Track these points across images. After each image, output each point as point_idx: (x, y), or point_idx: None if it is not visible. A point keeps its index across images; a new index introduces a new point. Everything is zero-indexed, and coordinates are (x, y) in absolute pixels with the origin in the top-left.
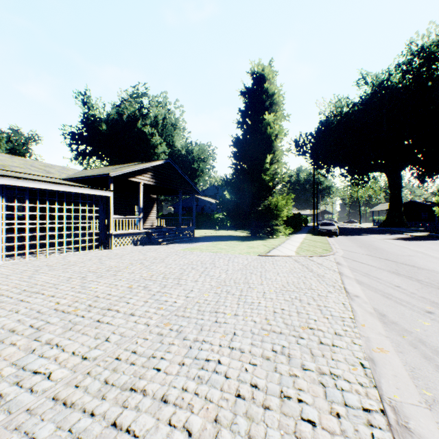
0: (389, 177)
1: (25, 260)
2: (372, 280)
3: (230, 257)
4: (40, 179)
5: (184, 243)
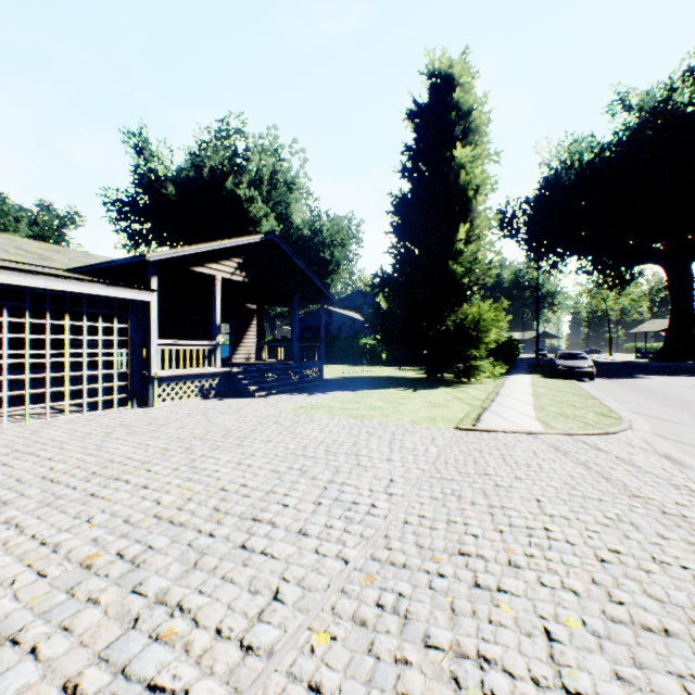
0: (670, 272)
1: None
2: None
3: (394, 433)
4: None
5: (300, 394)
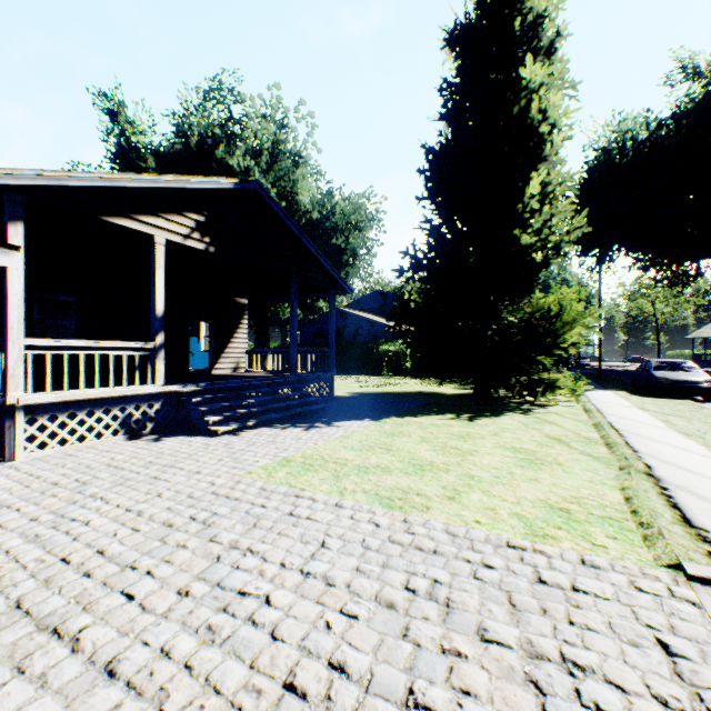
0: None
1: None
2: None
3: (515, 602)
4: None
5: (292, 427)
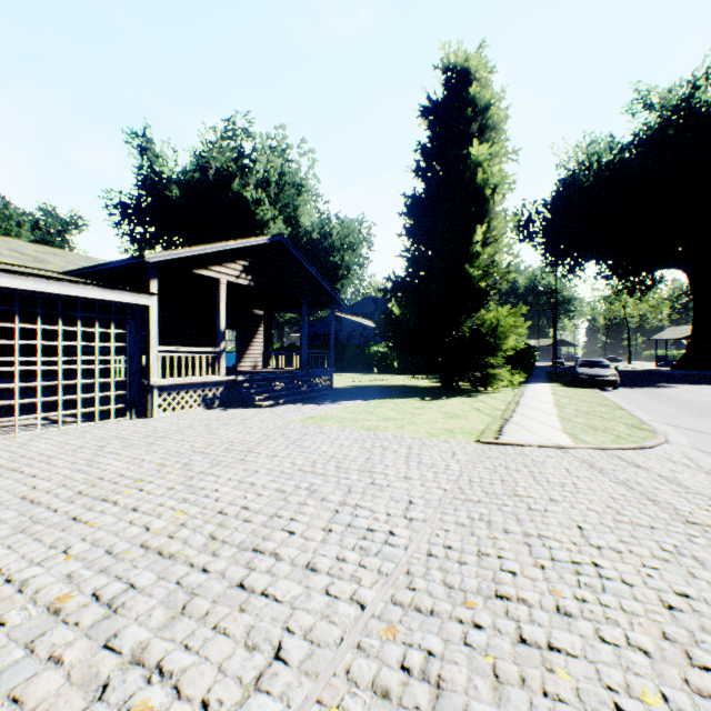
0: (693, 277)
1: None
2: None
3: (410, 447)
4: None
5: (308, 404)
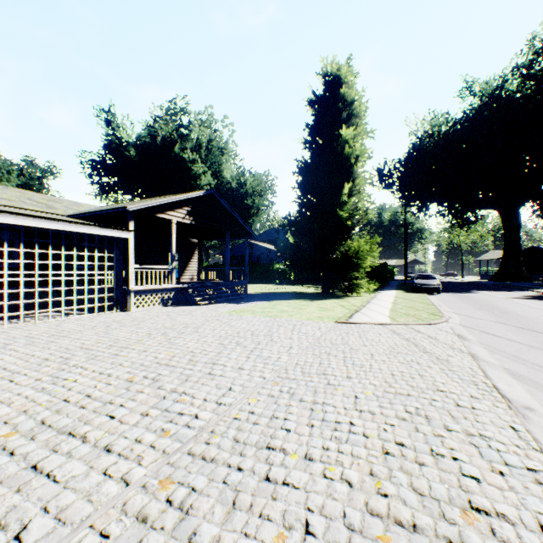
0: (504, 215)
1: (1, 328)
2: (535, 370)
3: (295, 325)
4: (24, 213)
5: (231, 303)
